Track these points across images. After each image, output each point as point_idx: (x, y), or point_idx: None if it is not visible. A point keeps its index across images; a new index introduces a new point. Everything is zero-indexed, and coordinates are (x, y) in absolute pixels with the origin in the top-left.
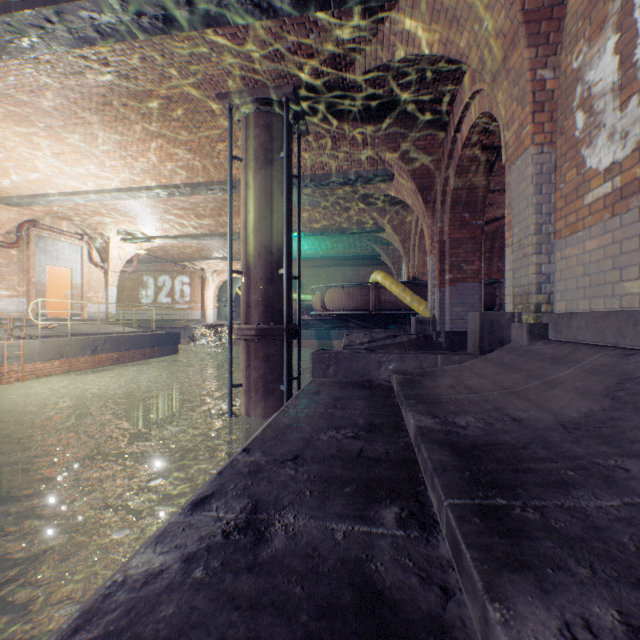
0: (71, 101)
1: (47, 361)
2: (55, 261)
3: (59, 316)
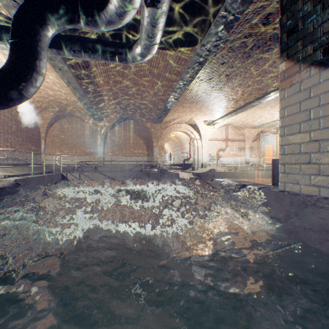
0: (278, 99)
1: (266, 178)
2: (267, 143)
3: (268, 163)
